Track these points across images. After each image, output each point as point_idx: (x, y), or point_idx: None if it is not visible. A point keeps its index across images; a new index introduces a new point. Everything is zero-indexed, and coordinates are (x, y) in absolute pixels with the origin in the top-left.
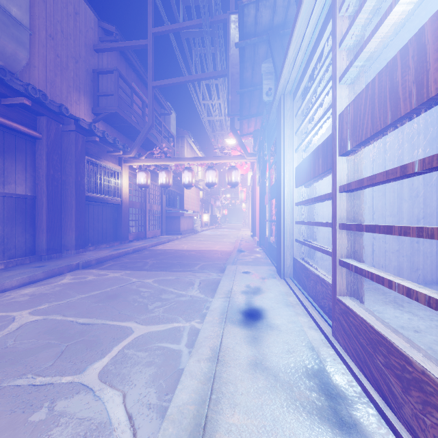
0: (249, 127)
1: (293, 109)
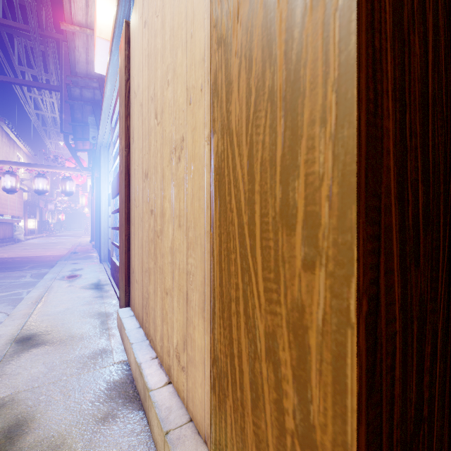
0: (84, 145)
1: (108, 157)
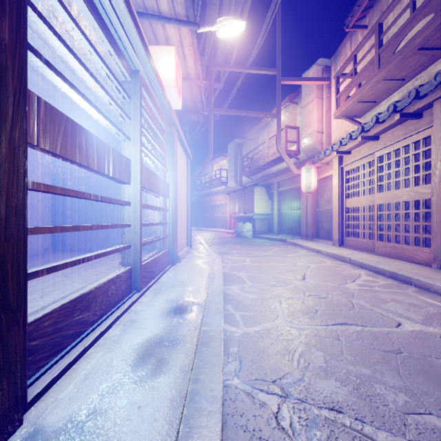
0: None
1: None
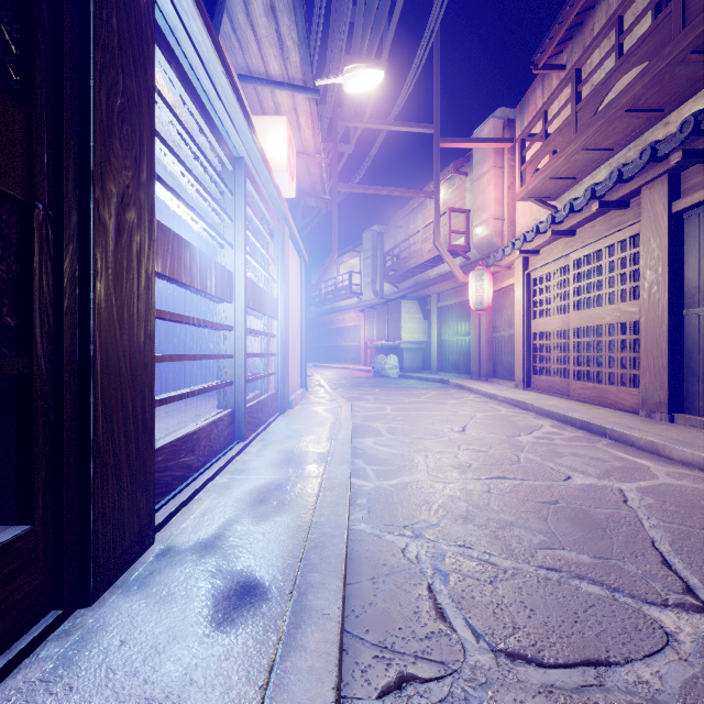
0: None
1: None
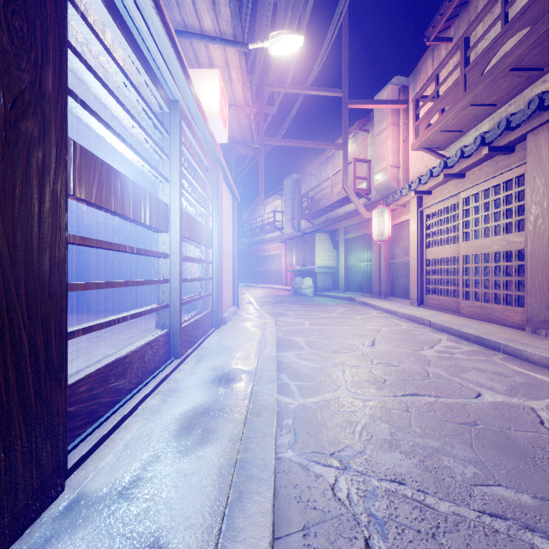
0: None
1: None
